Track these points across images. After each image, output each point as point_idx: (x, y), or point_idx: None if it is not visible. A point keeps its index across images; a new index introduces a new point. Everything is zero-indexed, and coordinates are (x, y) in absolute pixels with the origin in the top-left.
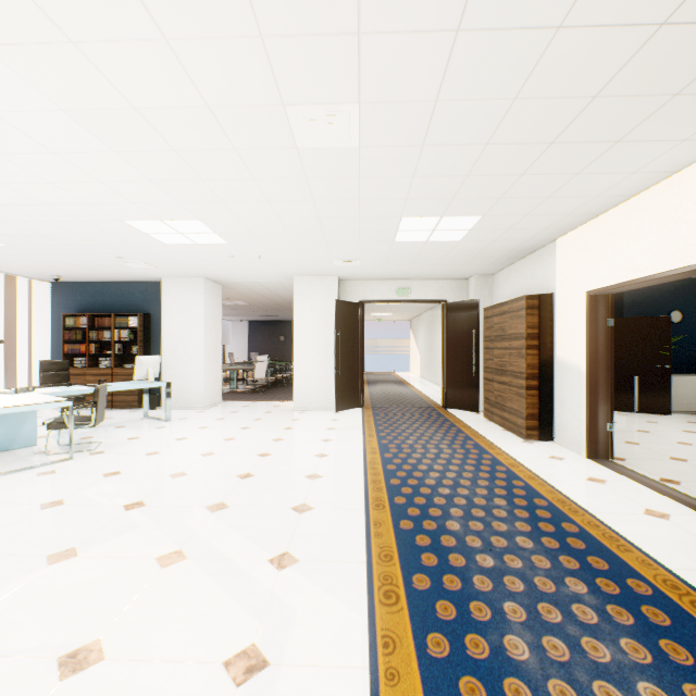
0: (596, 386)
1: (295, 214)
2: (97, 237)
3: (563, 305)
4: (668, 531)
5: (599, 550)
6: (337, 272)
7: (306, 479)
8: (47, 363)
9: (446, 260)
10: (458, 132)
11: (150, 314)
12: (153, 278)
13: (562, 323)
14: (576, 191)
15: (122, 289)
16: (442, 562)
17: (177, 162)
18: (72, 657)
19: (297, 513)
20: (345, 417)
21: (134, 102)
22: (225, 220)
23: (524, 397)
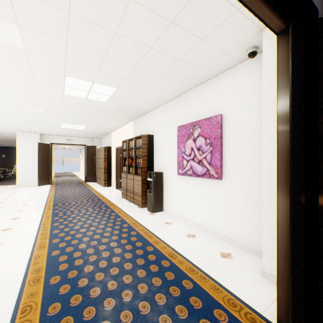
0: (117, 170)
1: (21, 118)
2: None
3: (113, 150)
4: (116, 196)
5: (99, 199)
6: (39, 132)
7: (26, 200)
8: None
9: (83, 133)
10: (70, 114)
11: None
12: None
13: (113, 155)
14: (107, 125)
15: None
16: (63, 205)
17: None
18: None
19: (24, 205)
20: (43, 187)
21: None
22: None
23: (104, 175)
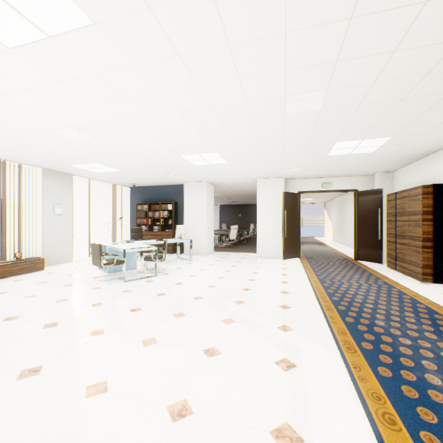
0: None
1: (271, 145)
2: (163, 164)
3: None
4: None
5: None
6: (284, 175)
7: (280, 293)
8: (133, 229)
9: (360, 164)
10: (384, 95)
11: (177, 203)
12: (179, 183)
13: None
14: None
15: (163, 189)
16: (377, 339)
17: (220, 127)
18: (207, 351)
19: (283, 309)
20: (290, 262)
21: (212, 104)
22: (231, 151)
23: (421, 253)
